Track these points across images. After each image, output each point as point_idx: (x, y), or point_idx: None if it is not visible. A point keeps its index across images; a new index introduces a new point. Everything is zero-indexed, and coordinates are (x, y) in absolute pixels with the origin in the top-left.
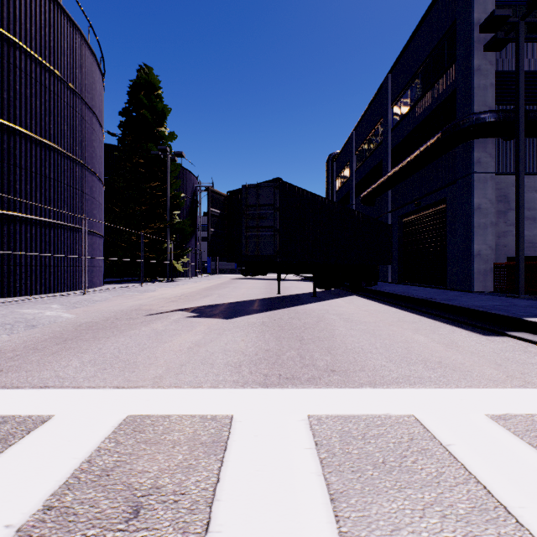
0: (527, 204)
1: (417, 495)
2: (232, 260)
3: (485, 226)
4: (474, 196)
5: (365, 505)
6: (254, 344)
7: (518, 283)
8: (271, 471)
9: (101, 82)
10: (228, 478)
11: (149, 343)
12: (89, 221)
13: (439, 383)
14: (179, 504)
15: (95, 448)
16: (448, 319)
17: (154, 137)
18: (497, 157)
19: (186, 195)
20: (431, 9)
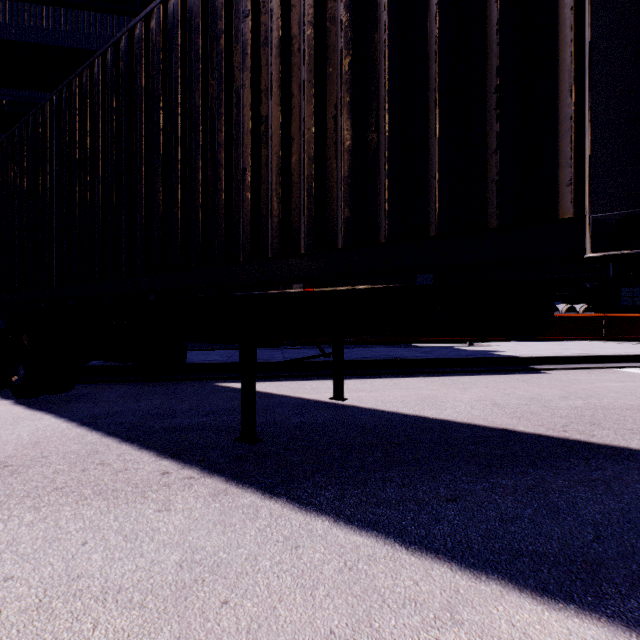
0: None
1: None
2: None
3: None
4: None
5: None
6: None
7: None
8: None
9: None
10: None
11: None
12: None
13: None
14: None
15: None
16: (479, 371)
17: None
18: None
19: None
20: None
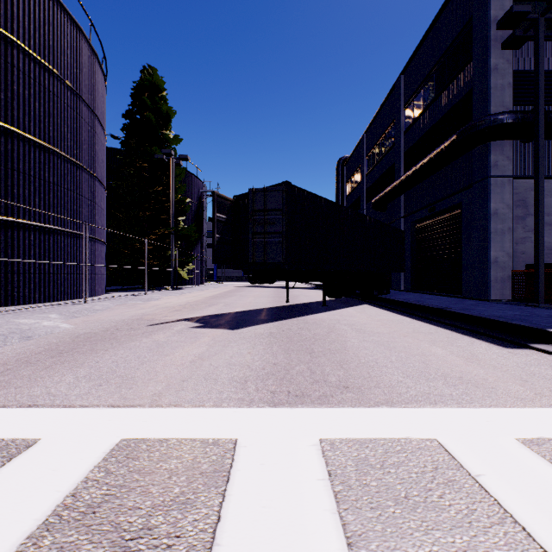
0: (546, 209)
1: (447, 539)
2: (238, 267)
3: (502, 232)
4: (491, 201)
5: (387, 551)
6: (261, 357)
7: (537, 291)
8: (279, 508)
9: (104, 83)
10: (230, 517)
11: (150, 356)
12: (90, 227)
13: (461, 401)
14: (173, 550)
15: (82, 479)
16: (466, 329)
17: (159, 140)
18: (515, 160)
19: (192, 200)
20: (446, 7)
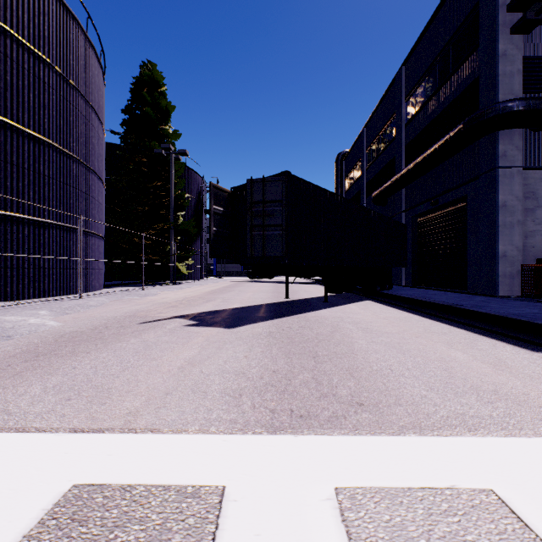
0: None
1: None
2: (236, 262)
3: (511, 225)
4: (499, 193)
5: None
6: (259, 362)
7: None
8: None
9: (101, 77)
10: None
11: (134, 360)
12: (87, 221)
13: (507, 426)
14: None
15: None
16: (482, 329)
17: (158, 135)
18: (525, 150)
19: (191, 195)
20: None
